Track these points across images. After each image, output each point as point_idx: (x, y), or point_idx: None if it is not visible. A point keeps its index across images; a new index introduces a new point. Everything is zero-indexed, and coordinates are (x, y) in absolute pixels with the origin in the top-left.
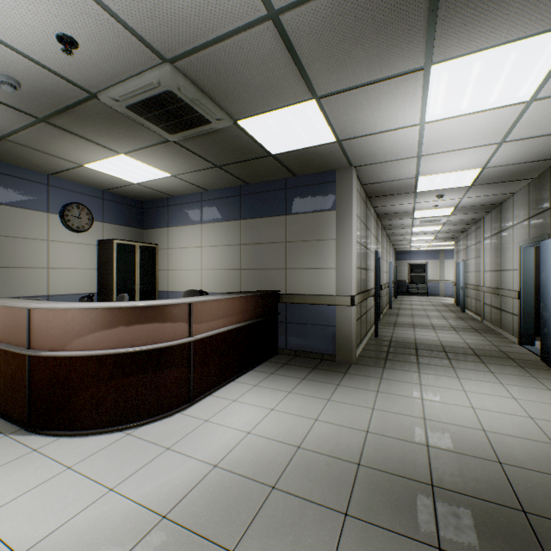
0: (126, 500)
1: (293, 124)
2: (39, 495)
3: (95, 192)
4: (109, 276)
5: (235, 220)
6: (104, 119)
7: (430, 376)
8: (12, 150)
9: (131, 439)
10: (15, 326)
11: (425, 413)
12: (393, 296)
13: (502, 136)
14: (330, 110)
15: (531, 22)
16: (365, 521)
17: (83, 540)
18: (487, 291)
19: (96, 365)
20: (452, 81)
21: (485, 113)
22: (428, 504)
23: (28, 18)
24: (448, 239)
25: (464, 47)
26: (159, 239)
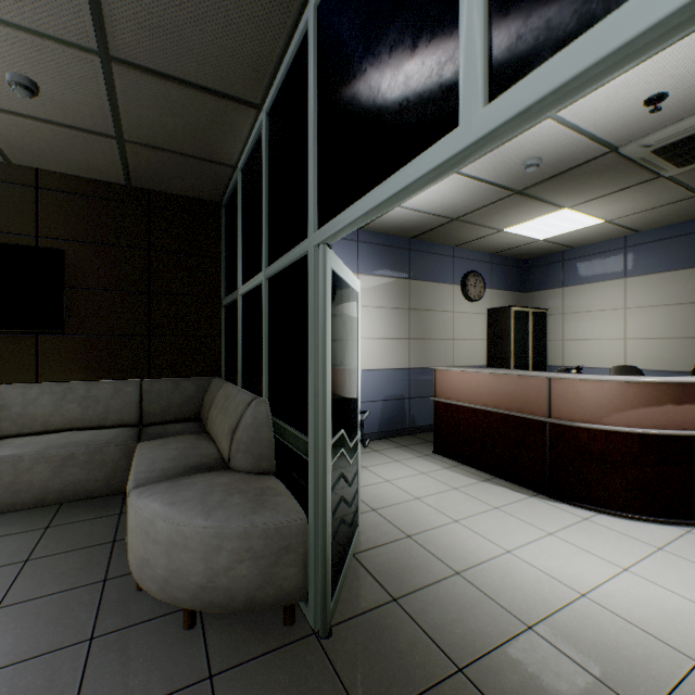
0: None
1: None
2: (663, 566)
3: (484, 257)
4: (504, 348)
5: None
6: (593, 173)
7: None
8: (449, 229)
9: None
10: (523, 395)
11: None
12: None
13: None
14: None
15: None
16: None
17: None
18: None
19: (638, 444)
20: None
21: None
22: None
23: (633, 92)
24: None
25: None
26: (548, 303)
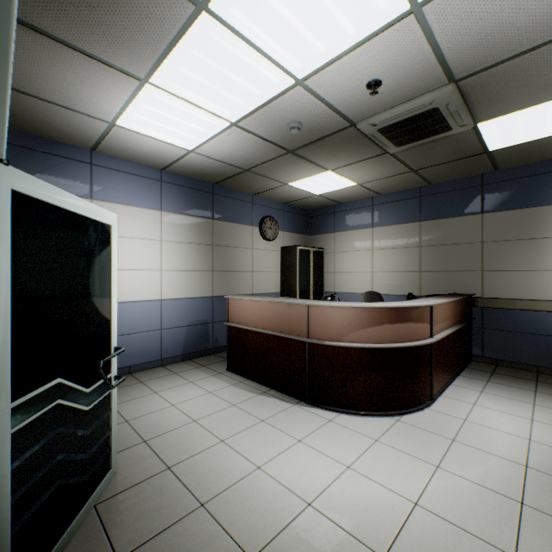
0: (464, 479)
1: (545, 116)
2: (376, 458)
3: (279, 205)
4: (292, 278)
5: (413, 222)
6: (343, 143)
7: None
8: (245, 178)
9: (405, 425)
10: (290, 319)
11: None
12: None
13: None
14: None
15: None
16: None
17: (459, 504)
18: None
19: (367, 356)
20: None
21: None
22: None
23: (357, 74)
24: None
25: None
26: (325, 244)
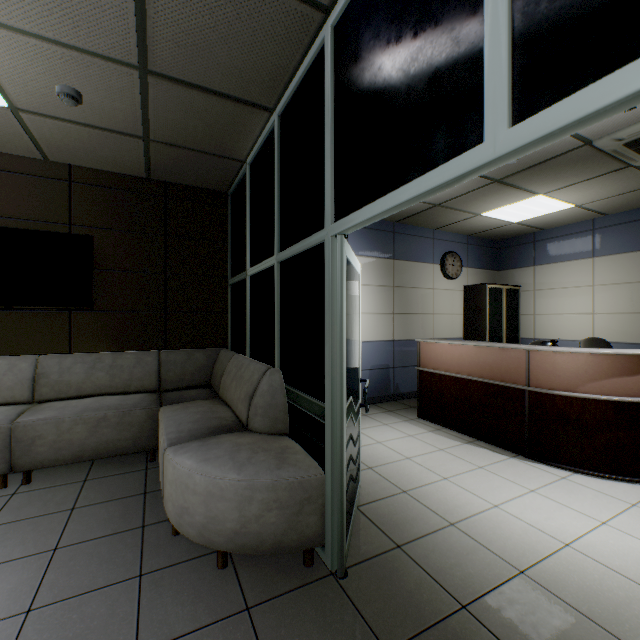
0: None
1: None
2: (638, 521)
3: (461, 238)
4: (480, 322)
5: None
6: (568, 163)
7: None
8: (431, 213)
9: None
10: (503, 365)
11: None
12: None
13: None
14: None
15: None
16: None
17: None
18: None
19: (612, 411)
20: None
21: None
22: None
23: None
24: None
25: None
26: (520, 280)
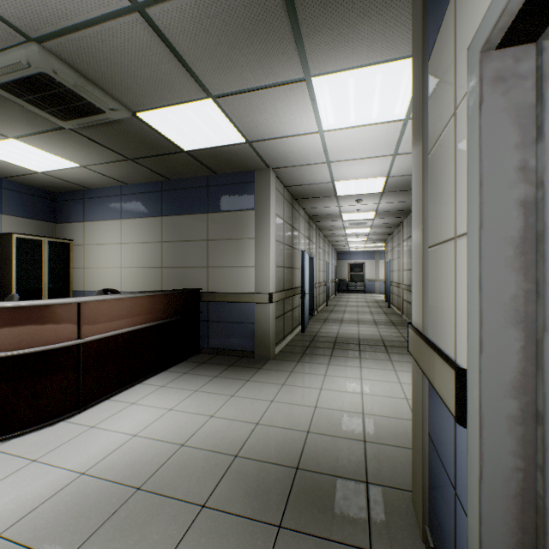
0: None
1: (197, 121)
2: None
3: None
4: (7, 275)
5: (157, 217)
6: None
7: (336, 367)
8: None
9: None
10: None
11: (318, 402)
12: (333, 294)
13: (393, 149)
14: (230, 111)
15: (384, 49)
16: (220, 510)
17: None
18: (404, 288)
19: None
20: (334, 94)
21: (373, 126)
22: (286, 487)
23: None
24: (380, 241)
25: (335, 64)
26: (74, 235)
